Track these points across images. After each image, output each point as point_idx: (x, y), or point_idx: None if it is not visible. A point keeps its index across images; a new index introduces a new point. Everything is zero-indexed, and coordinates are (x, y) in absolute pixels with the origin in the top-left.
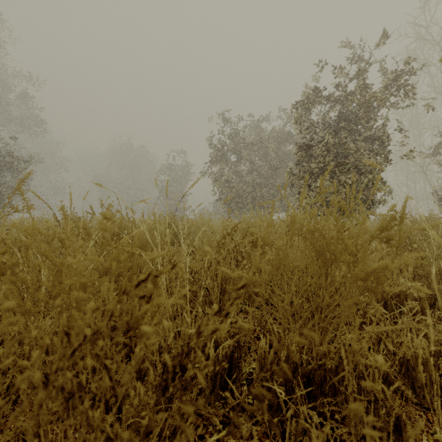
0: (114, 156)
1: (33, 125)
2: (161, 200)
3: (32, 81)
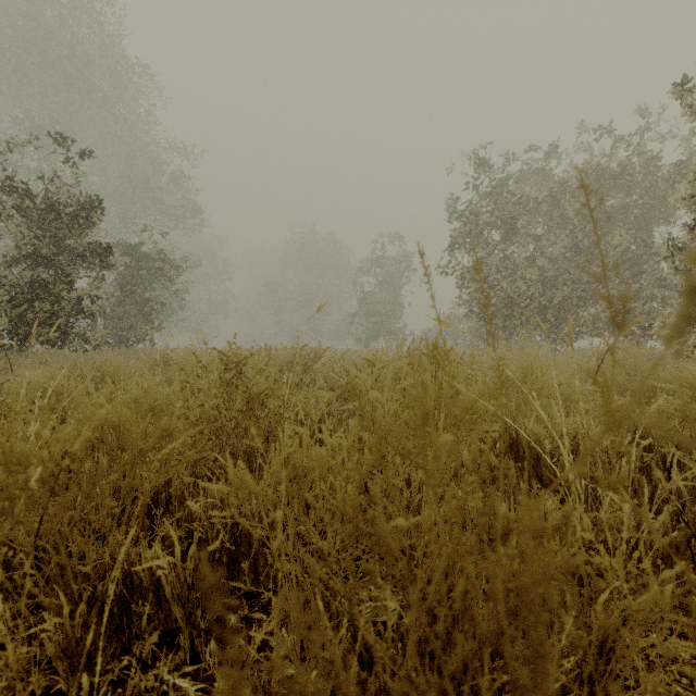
0: (291, 252)
1: (189, 216)
2: (360, 316)
3: (187, 155)
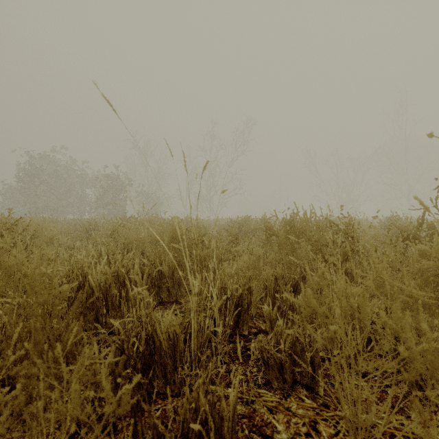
0: None
1: None
2: None
3: None
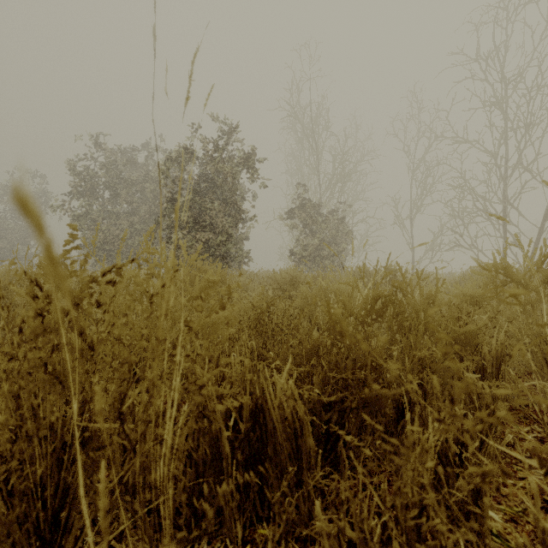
0: None
1: None
2: None
3: None
